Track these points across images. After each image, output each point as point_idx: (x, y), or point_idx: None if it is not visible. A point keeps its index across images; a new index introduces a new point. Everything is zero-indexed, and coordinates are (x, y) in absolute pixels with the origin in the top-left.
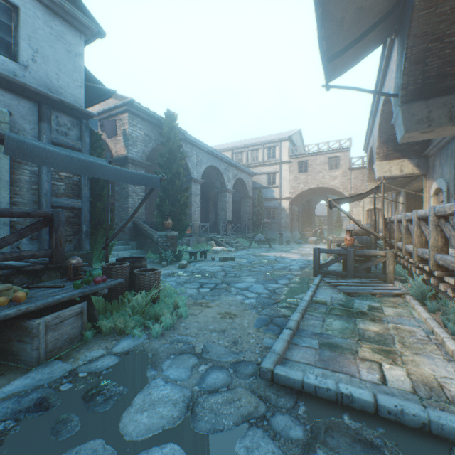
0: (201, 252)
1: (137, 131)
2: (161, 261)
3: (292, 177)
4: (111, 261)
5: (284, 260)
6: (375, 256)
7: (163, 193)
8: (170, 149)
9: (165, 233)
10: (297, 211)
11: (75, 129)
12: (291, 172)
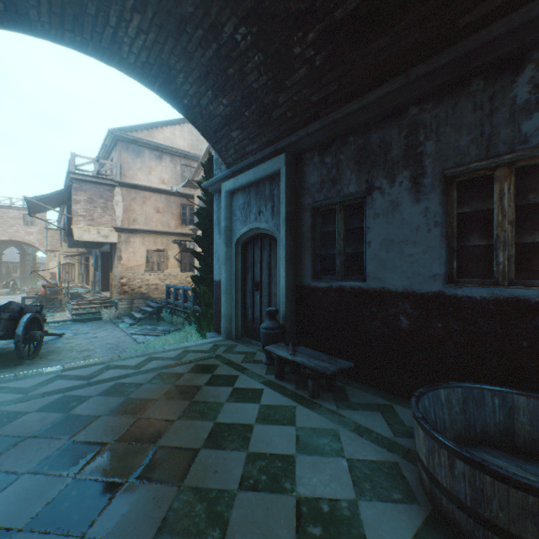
0: None
1: None
2: None
3: None
4: None
5: None
6: (58, 298)
7: None
8: None
9: None
10: None
11: None
12: None
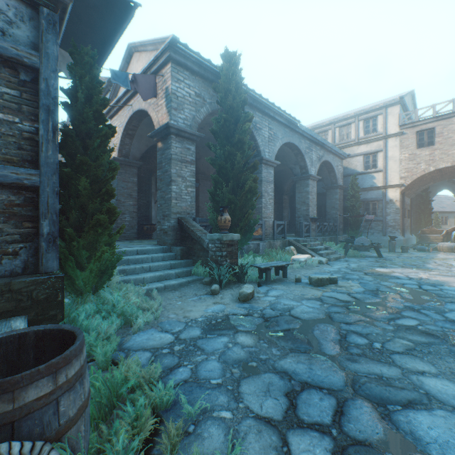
0: (277, 267)
1: (184, 89)
2: (212, 281)
3: (405, 155)
4: (134, 279)
5: (446, 292)
6: None
7: (219, 174)
8: (228, 106)
9: (218, 236)
10: (408, 204)
11: (27, 27)
12: (403, 148)
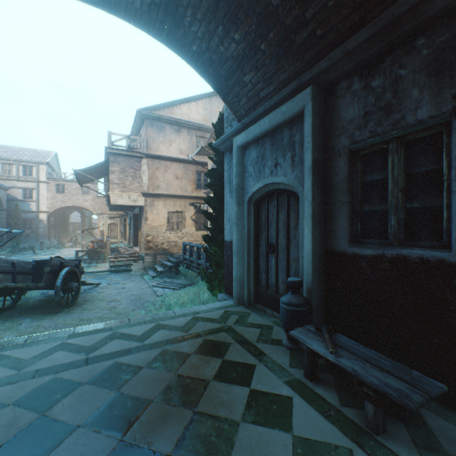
0: None
1: None
2: None
3: (51, 195)
4: None
5: None
6: (102, 251)
7: None
8: None
9: None
10: (54, 221)
11: None
12: (50, 191)
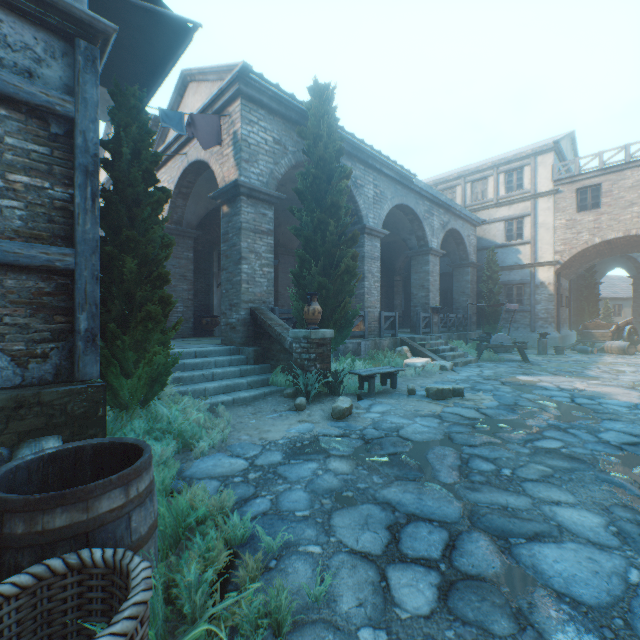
0: (384, 374)
1: (258, 133)
2: (296, 394)
3: (561, 221)
4: (192, 391)
5: (606, 406)
6: None
7: (306, 249)
8: (318, 158)
9: (304, 332)
10: (566, 289)
11: (59, 65)
12: (558, 211)
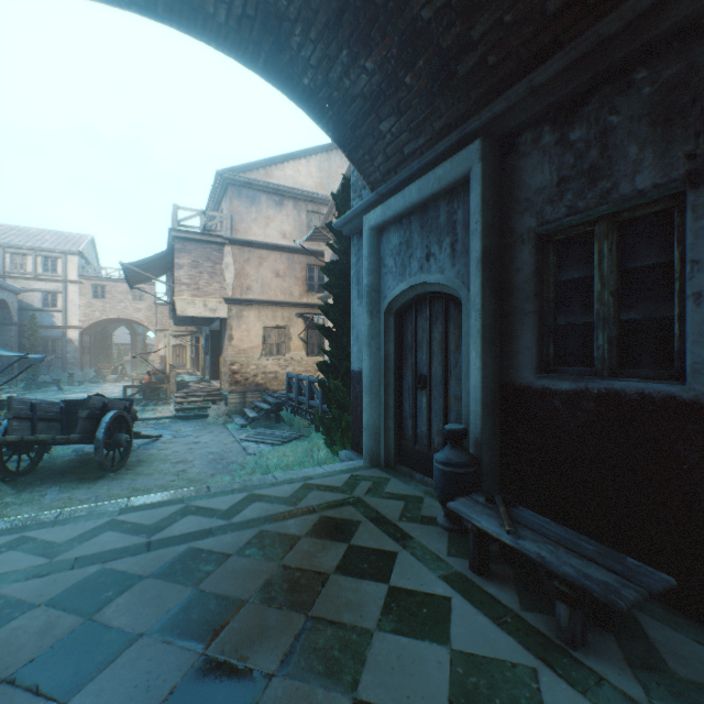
0: None
1: None
2: None
3: (85, 302)
4: None
5: None
6: (163, 387)
7: None
8: None
9: None
10: (90, 341)
11: None
12: (83, 295)
